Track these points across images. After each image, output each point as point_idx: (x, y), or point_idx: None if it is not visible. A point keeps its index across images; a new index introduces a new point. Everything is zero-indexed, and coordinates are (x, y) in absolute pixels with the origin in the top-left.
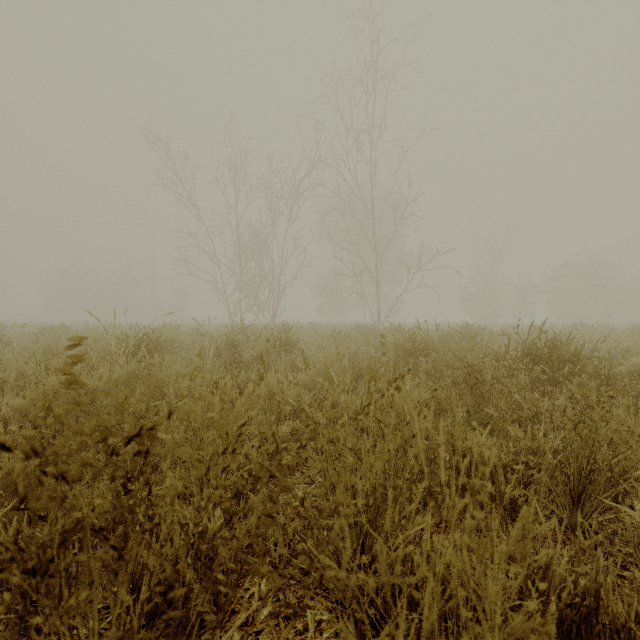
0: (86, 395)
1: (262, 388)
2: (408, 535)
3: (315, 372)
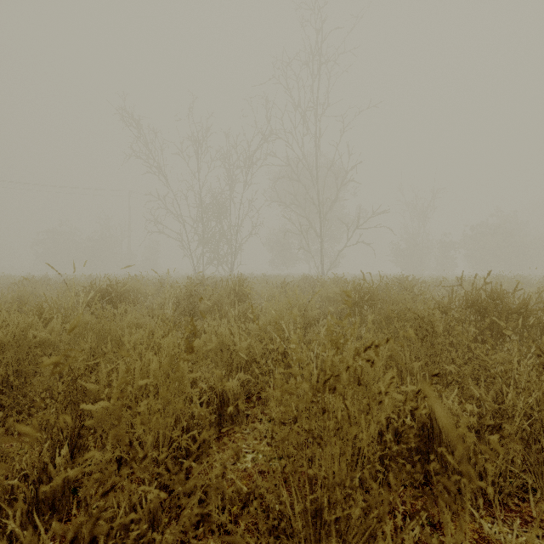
0: (37, 347)
1: (213, 340)
2: (380, 540)
3: (266, 322)
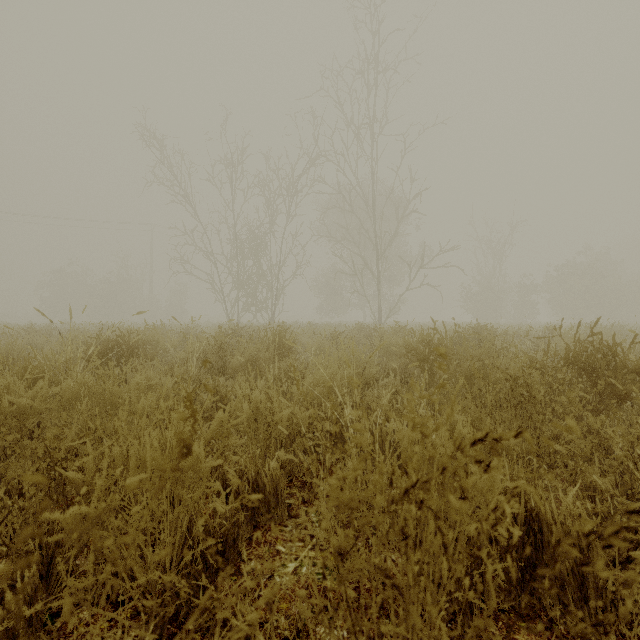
0: (15, 417)
1: (244, 408)
2: None
3: (314, 383)
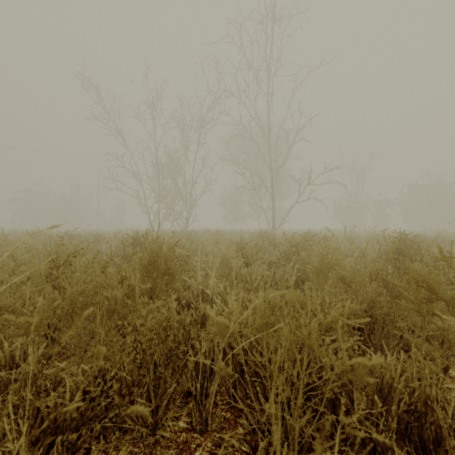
0: None
1: None
2: None
3: None
